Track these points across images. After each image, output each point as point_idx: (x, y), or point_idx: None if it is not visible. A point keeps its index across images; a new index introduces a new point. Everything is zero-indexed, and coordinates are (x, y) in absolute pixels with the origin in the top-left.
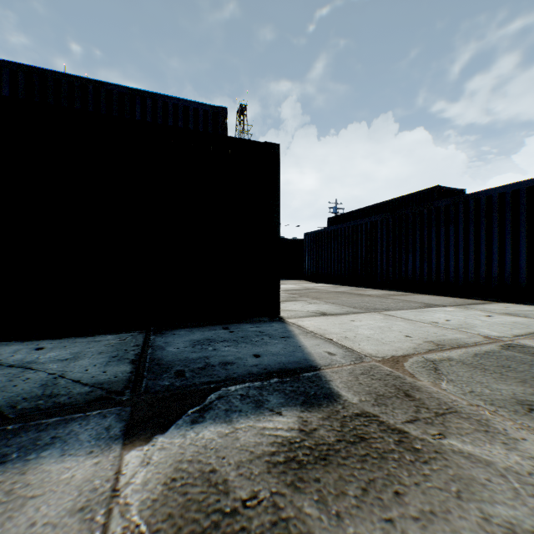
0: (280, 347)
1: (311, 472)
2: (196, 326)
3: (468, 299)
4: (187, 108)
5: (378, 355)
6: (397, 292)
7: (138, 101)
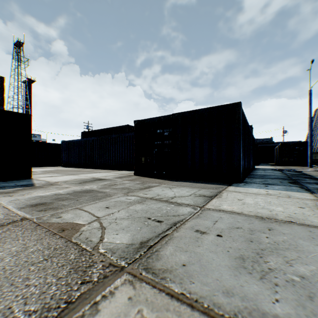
0: (26, 183)
1: (22, 190)
2: None
3: (116, 170)
4: None
5: (55, 181)
6: (98, 169)
7: None
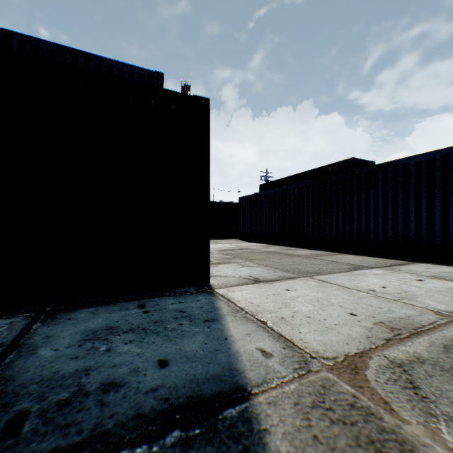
0: (200, 341)
1: None
2: (106, 303)
3: (389, 259)
4: (122, 71)
5: (327, 353)
6: (323, 252)
7: (70, 59)
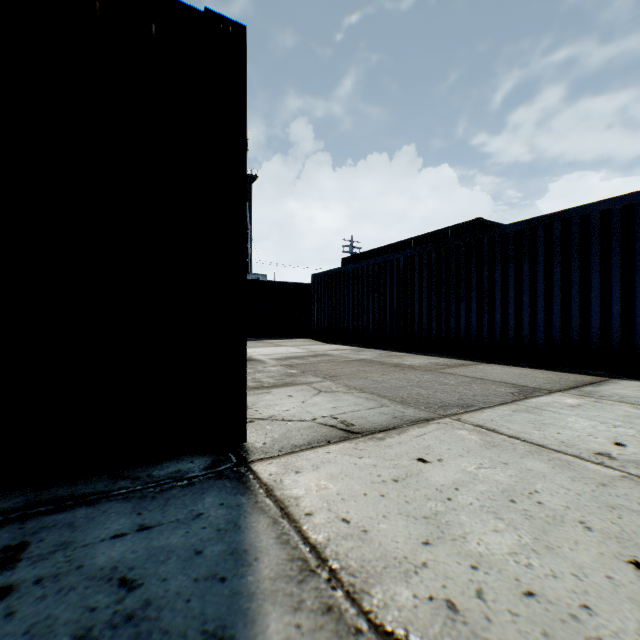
0: None
1: None
2: None
3: (563, 373)
4: None
5: None
6: (448, 359)
7: None
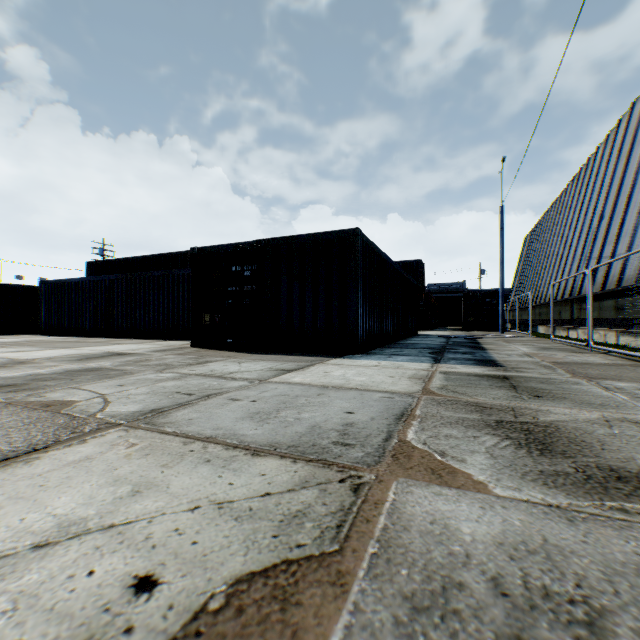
0: None
1: None
2: None
3: (160, 340)
4: None
5: (30, 358)
6: (122, 339)
7: None
